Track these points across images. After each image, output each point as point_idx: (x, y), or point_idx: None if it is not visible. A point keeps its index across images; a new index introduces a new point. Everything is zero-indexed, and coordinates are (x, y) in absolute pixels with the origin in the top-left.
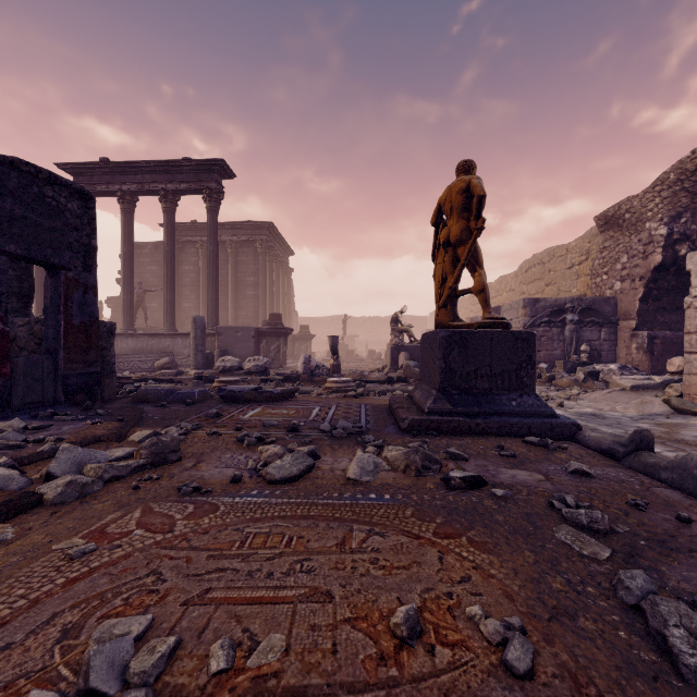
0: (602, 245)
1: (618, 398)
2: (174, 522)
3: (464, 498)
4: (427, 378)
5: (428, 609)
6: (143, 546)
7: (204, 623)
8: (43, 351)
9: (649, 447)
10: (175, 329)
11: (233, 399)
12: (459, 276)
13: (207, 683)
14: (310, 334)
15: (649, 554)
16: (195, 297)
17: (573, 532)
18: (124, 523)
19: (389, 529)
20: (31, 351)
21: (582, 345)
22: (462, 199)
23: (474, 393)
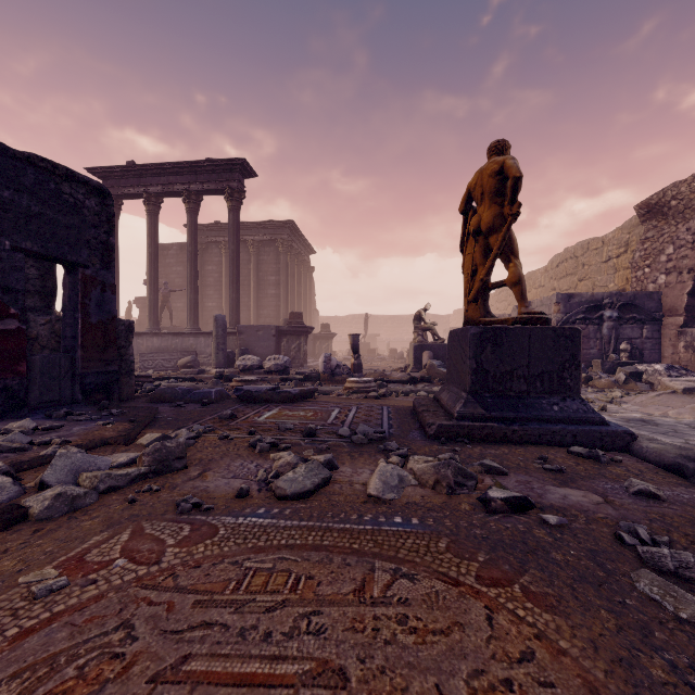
0: (644, 236)
1: (668, 401)
2: (164, 549)
3: (509, 525)
4: (455, 379)
5: None
6: (121, 582)
7: None
8: (61, 349)
9: None
10: (198, 328)
11: (250, 399)
12: (491, 267)
13: None
14: (331, 333)
15: None
16: (218, 297)
17: (659, 581)
18: (108, 548)
19: (419, 570)
20: (52, 349)
21: (621, 344)
22: (494, 183)
23: (509, 396)
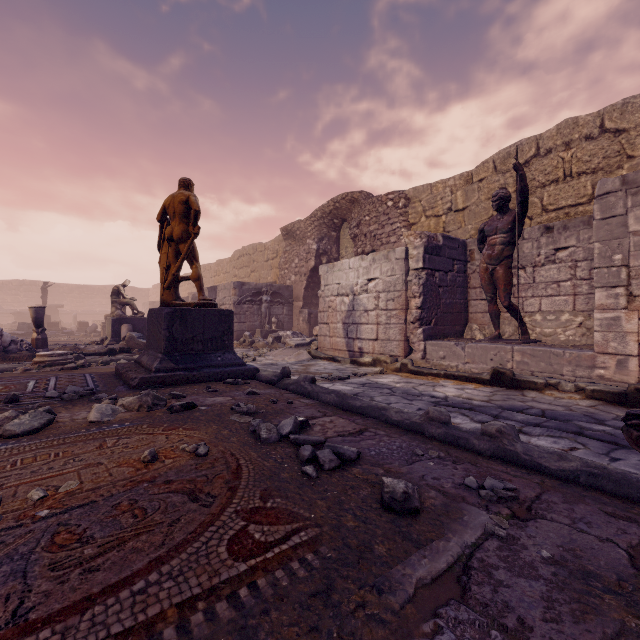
0: (285, 249)
1: (287, 352)
2: None
3: (182, 414)
4: (154, 345)
5: (161, 452)
6: None
7: (13, 493)
8: None
9: (289, 375)
10: None
11: None
12: (180, 266)
13: (35, 503)
14: None
15: (270, 417)
16: None
17: (239, 415)
18: None
19: (133, 435)
20: None
21: (272, 318)
22: (183, 208)
23: (192, 354)
